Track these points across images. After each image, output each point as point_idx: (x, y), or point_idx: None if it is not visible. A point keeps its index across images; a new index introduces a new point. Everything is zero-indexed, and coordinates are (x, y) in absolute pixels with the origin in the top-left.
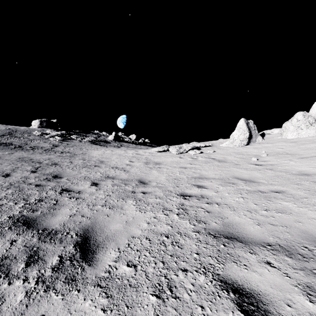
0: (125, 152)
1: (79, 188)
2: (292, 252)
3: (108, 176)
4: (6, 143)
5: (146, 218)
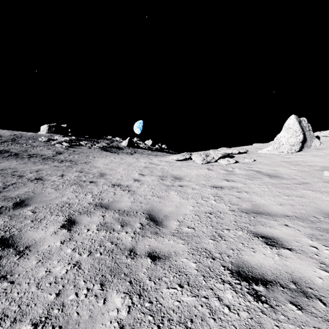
0: (137, 160)
1: (33, 237)
2: None
3: (101, 202)
4: (2, 150)
5: None
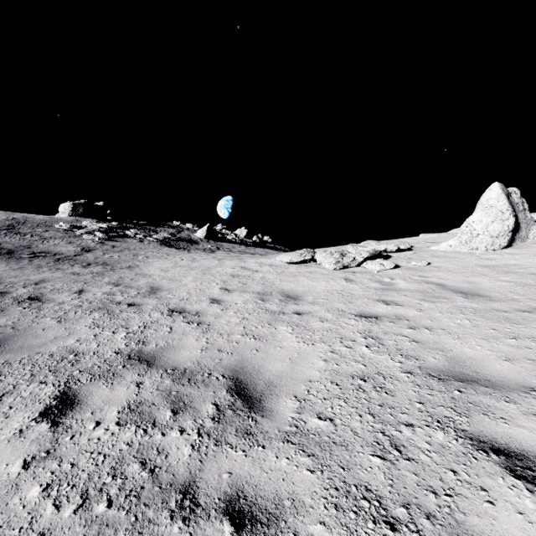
0: (219, 263)
1: None
2: None
3: (140, 350)
4: None
5: None
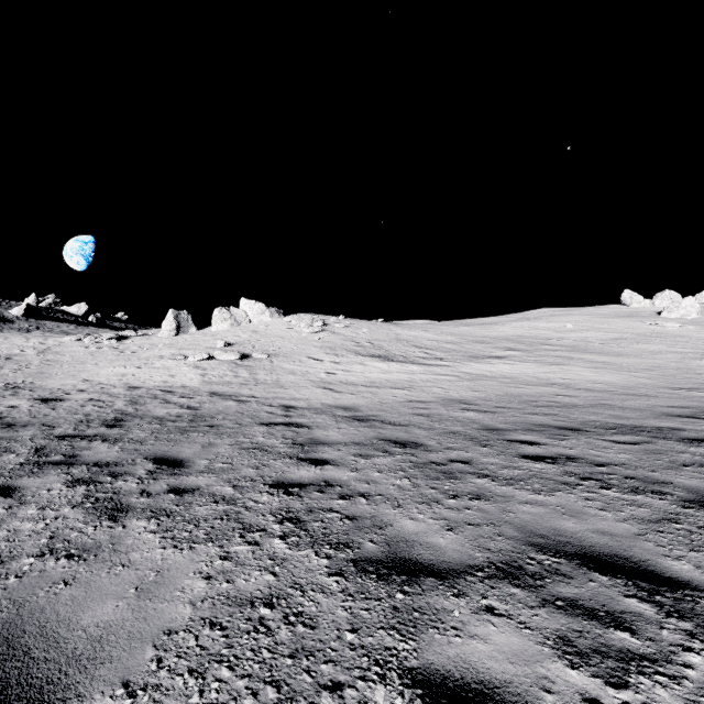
0: (26, 341)
1: None
2: (47, 372)
3: None
4: None
5: (1, 371)
